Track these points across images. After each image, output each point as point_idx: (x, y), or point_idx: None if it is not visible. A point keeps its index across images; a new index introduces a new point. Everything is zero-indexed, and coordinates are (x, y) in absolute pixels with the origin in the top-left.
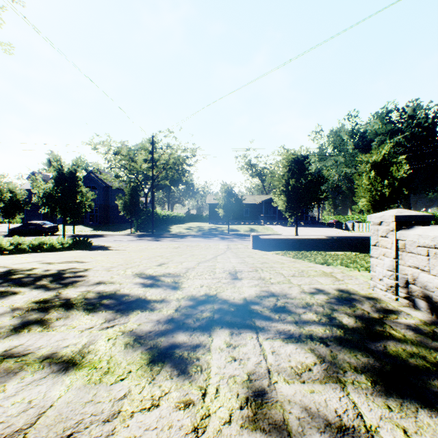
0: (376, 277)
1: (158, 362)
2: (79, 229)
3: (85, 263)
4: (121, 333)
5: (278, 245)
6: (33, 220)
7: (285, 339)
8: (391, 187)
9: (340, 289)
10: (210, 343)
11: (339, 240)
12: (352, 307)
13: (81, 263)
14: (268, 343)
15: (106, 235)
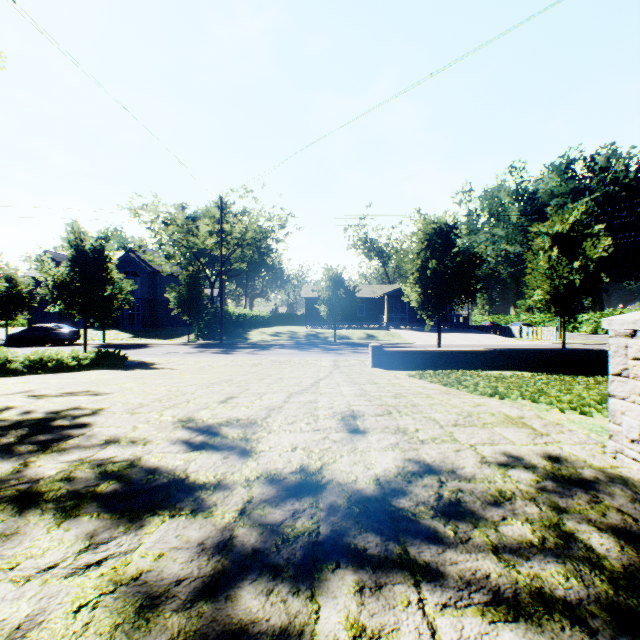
0: (621, 435)
1: None
2: (113, 336)
3: (100, 395)
4: (112, 587)
5: (411, 361)
6: (45, 321)
7: (487, 610)
8: (583, 272)
9: (552, 457)
10: (313, 626)
11: (505, 353)
12: (596, 504)
13: (94, 395)
14: (450, 626)
15: (152, 344)
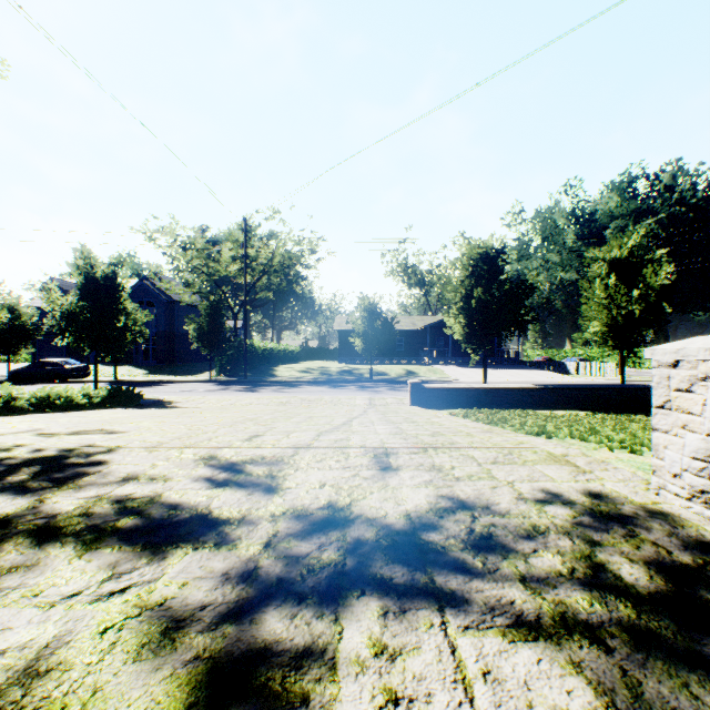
0: (664, 470)
1: (206, 709)
2: (125, 372)
3: (115, 434)
4: (137, 611)
5: (454, 399)
6: (51, 356)
7: (508, 631)
8: (643, 301)
9: (592, 493)
10: (336, 644)
11: (557, 391)
12: (631, 537)
13: (109, 434)
14: (471, 644)
15: (169, 381)
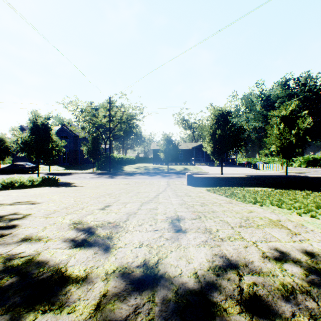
0: None
1: None
2: (54, 168)
3: (34, 204)
4: None
5: (208, 182)
6: (21, 161)
7: None
8: (297, 135)
9: (308, 252)
10: None
11: (256, 178)
12: None
13: (31, 204)
14: None
15: (74, 173)
